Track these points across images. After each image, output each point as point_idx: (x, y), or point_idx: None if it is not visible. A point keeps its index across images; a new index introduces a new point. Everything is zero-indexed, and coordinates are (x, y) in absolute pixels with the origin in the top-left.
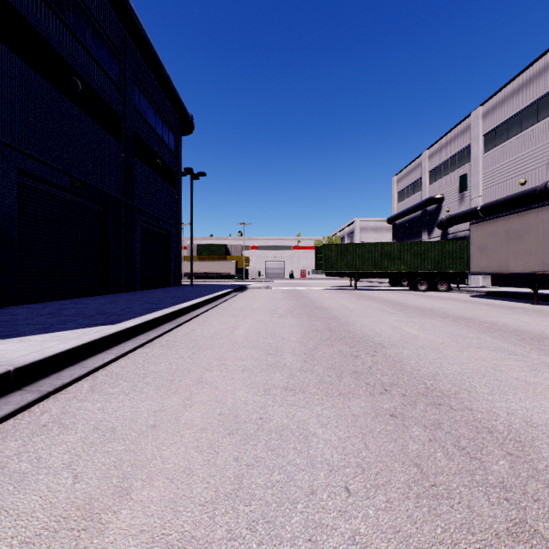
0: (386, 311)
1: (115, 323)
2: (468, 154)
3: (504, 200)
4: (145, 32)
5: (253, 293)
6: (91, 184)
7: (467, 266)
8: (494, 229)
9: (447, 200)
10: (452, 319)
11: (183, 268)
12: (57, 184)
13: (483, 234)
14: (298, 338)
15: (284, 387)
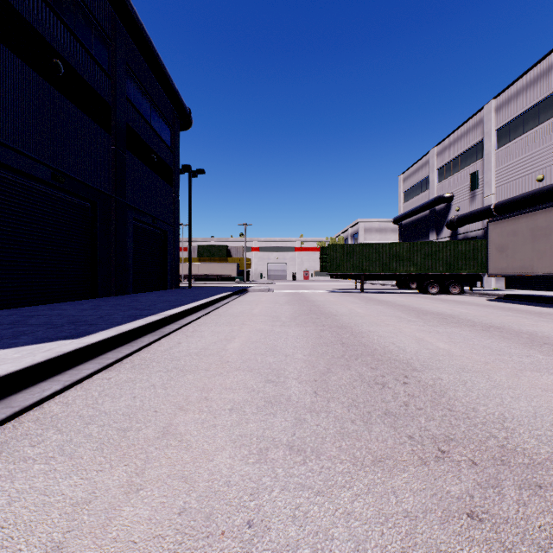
0: (402, 318)
1: (80, 337)
2: (480, 150)
3: (521, 197)
4: (137, 14)
5: (254, 297)
6: (75, 177)
7: (482, 267)
8: (516, 227)
9: (457, 198)
10: (481, 328)
11: (182, 270)
12: (34, 177)
13: (503, 233)
14: (305, 355)
15: (288, 444)
